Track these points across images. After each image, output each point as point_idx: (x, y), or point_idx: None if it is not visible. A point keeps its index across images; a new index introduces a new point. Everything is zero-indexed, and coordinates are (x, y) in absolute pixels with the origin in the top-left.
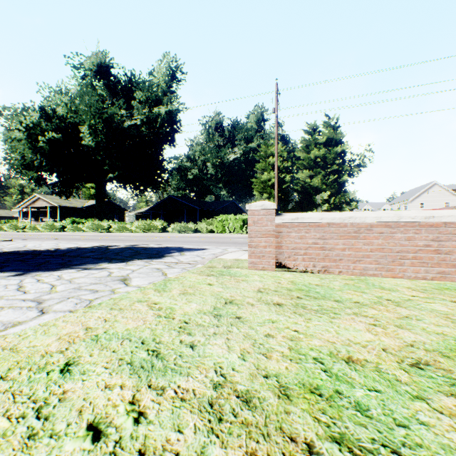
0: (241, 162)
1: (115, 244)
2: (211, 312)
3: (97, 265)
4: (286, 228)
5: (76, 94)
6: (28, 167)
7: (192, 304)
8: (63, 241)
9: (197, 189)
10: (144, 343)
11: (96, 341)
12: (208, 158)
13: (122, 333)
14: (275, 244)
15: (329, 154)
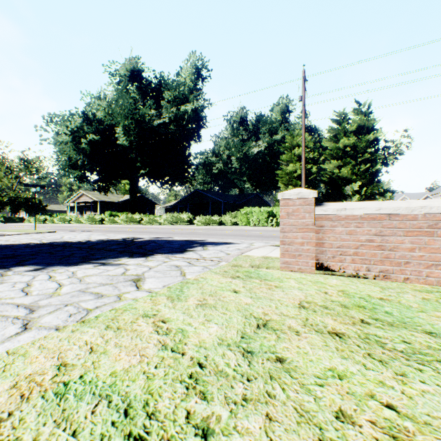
0: (265, 155)
1: (141, 237)
2: (238, 344)
3: (117, 260)
4: (330, 221)
5: (112, 98)
6: (74, 166)
7: (211, 326)
8: (97, 232)
9: (221, 183)
10: (128, 415)
11: (59, 399)
12: (232, 152)
13: (103, 381)
14: (314, 240)
15: (360, 143)
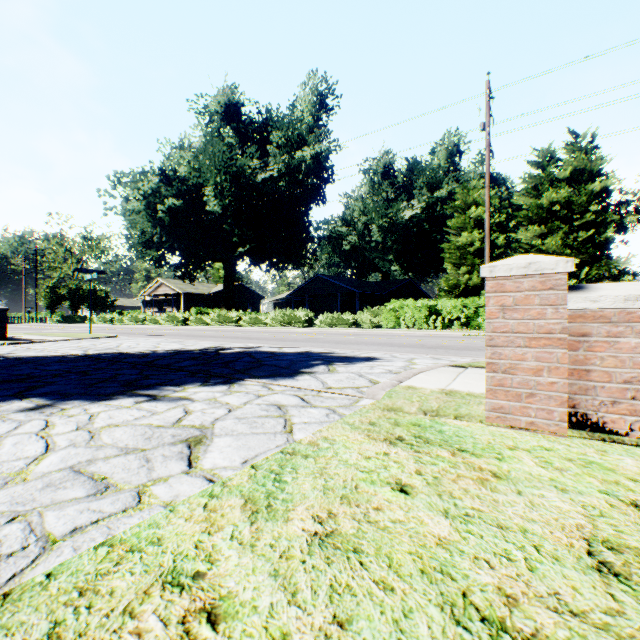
0: (423, 221)
1: (232, 346)
2: None
3: (179, 389)
4: (604, 323)
5: (200, 147)
6: (149, 245)
7: None
8: (173, 338)
9: (355, 265)
10: None
11: None
12: (372, 218)
13: None
14: (566, 364)
15: (577, 197)
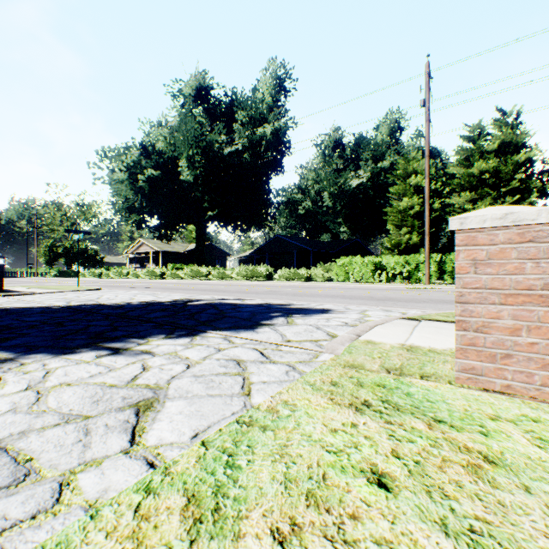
0: (368, 188)
1: (199, 298)
2: None
3: (143, 342)
4: None
5: (175, 125)
6: (132, 210)
7: None
8: (149, 291)
9: (309, 227)
10: None
11: None
12: (323, 186)
13: None
14: (547, 323)
15: (504, 166)
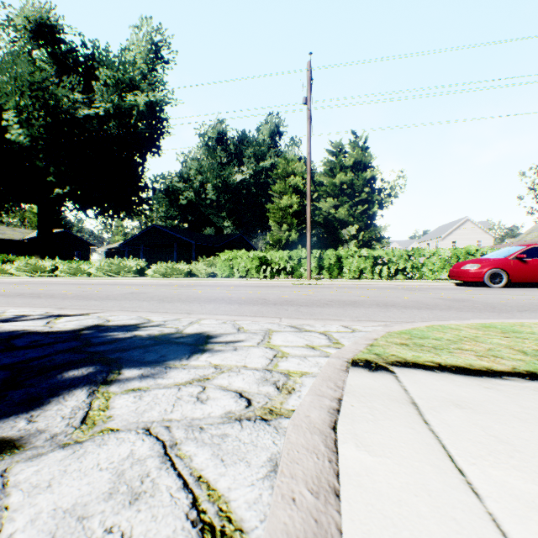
0: (251, 185)
1: None
2: None
3: None
4: None
5: None
6: None
7: None
8: None
9: (192, 219)
10: None
11: None
12: (207, 178)
13: None
14: None
15: (357, 180)
